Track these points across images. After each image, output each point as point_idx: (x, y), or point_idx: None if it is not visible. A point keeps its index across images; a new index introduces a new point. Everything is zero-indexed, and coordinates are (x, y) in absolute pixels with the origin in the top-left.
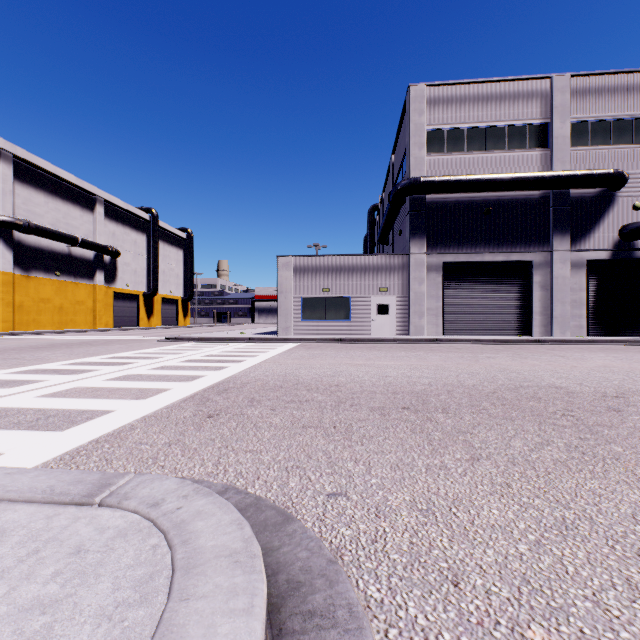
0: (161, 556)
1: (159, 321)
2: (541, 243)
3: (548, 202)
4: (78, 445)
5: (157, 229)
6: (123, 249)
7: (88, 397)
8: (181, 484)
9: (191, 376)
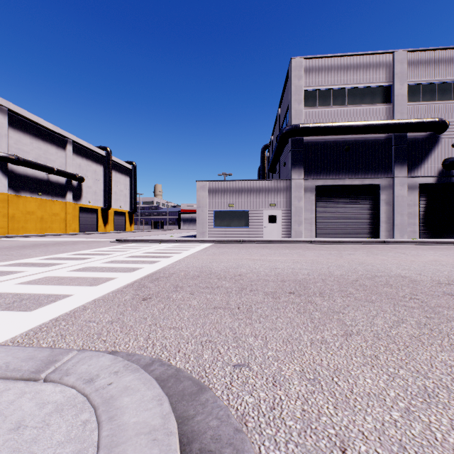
0: (89, 432)
1: (112, 228)
2: (386, 171)
3: (391, 142)
4: (41, 323)
5: (111, 162)
6: (86, 176)
7: (54, 284)
8: (114, 361)
9: (132, 268)
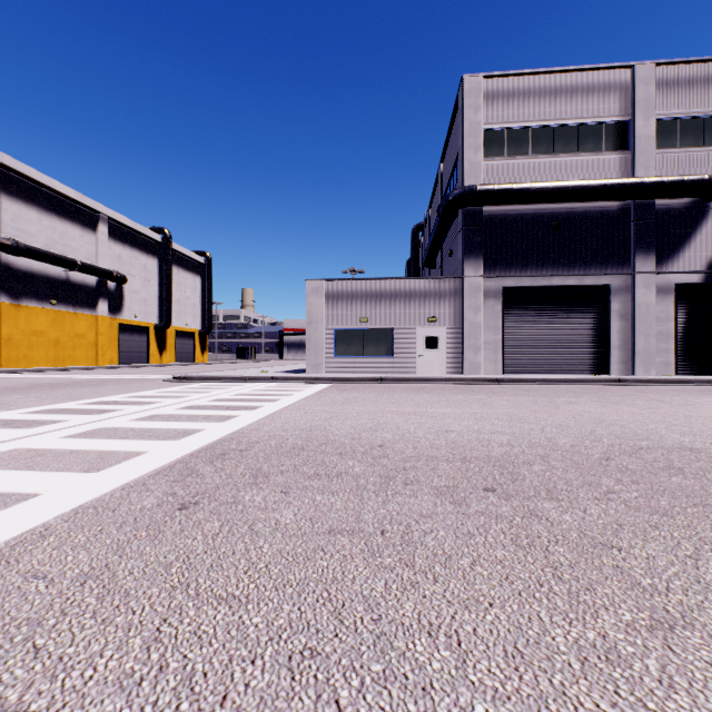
0: None
1: (173, 357)
2: (620, 264)
3: (629, 215)
4: None
5: (170, 252)
6: (131, 275)
7: (18, 467)
8: None
9: (183, 431)
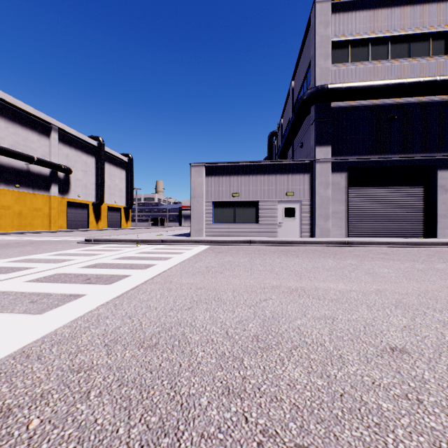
0: None
1: (106, 224)
2: (445, 148)
3: None
4: None
5: (103, 153)
6: (75, 168)
7: None
8: None
9: None
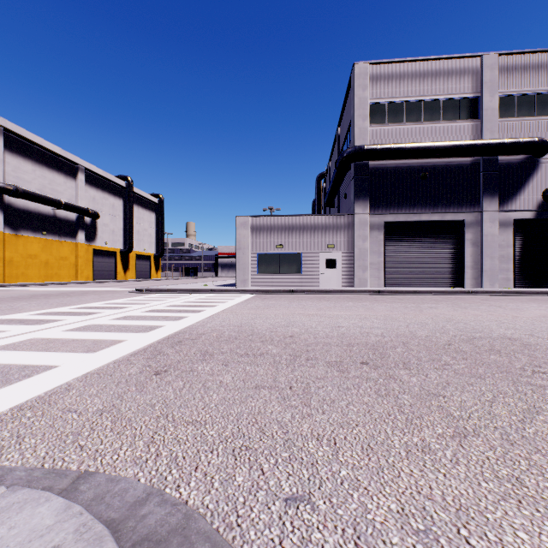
0: None
1: (134, 275)
2: (472, 204)
3: (478, 168)
4: None
5: (132, 194)
6: (102, 212)
7: (38, 350)
8: (62, 515)
9: (149, 326)
